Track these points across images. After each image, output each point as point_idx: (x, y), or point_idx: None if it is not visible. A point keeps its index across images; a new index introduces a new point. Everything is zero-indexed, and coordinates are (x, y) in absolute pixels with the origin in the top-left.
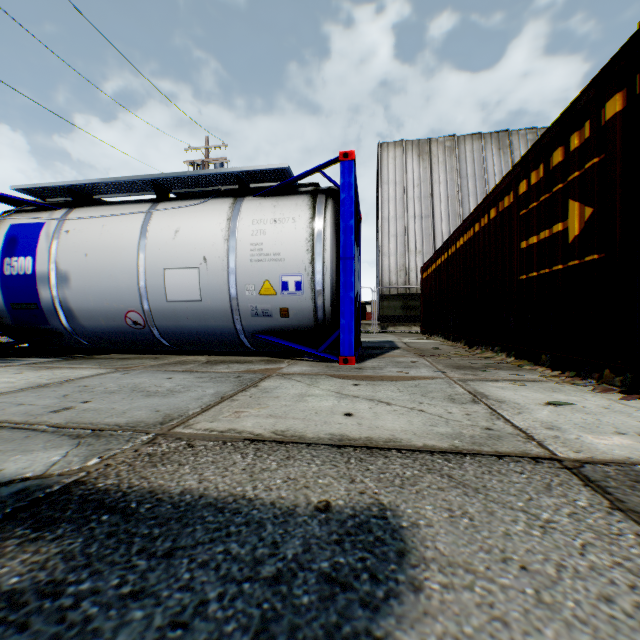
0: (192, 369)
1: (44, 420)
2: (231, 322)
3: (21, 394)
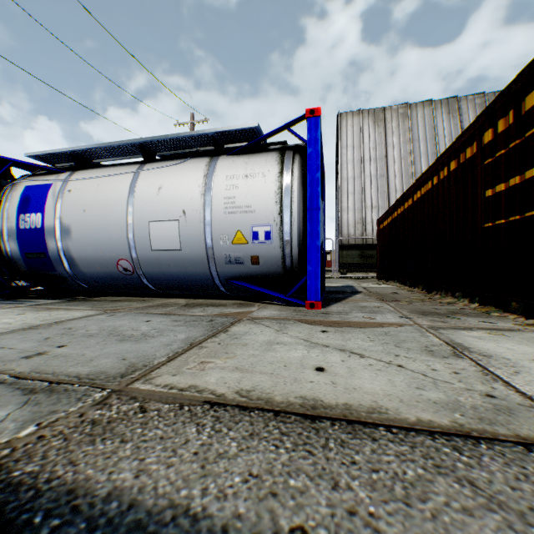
0: (171, 312)
1: (11, 368)
2: (207, 269)
3: (9, 336)
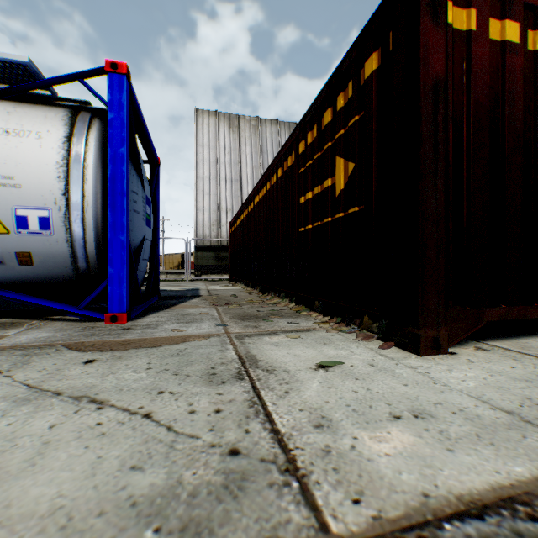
0: None
1: None
2: None
3: None
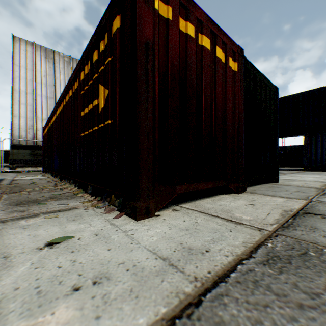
0: None
1: None
2: None
3: None
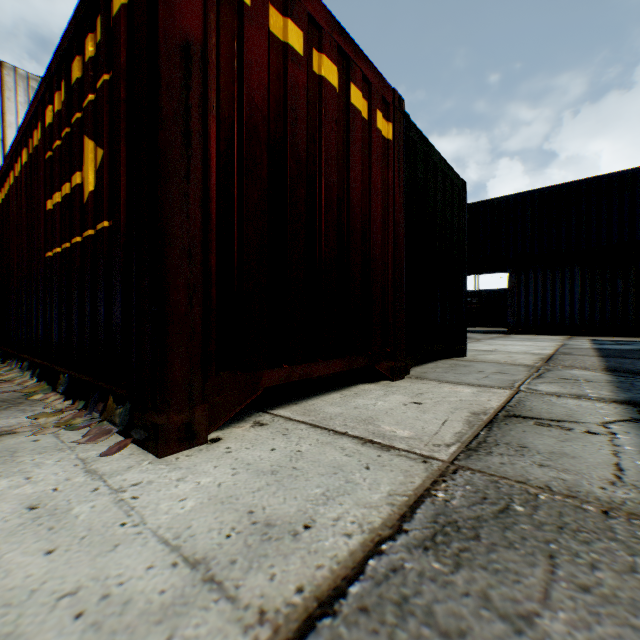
0: None
1: None
2: None
3: None
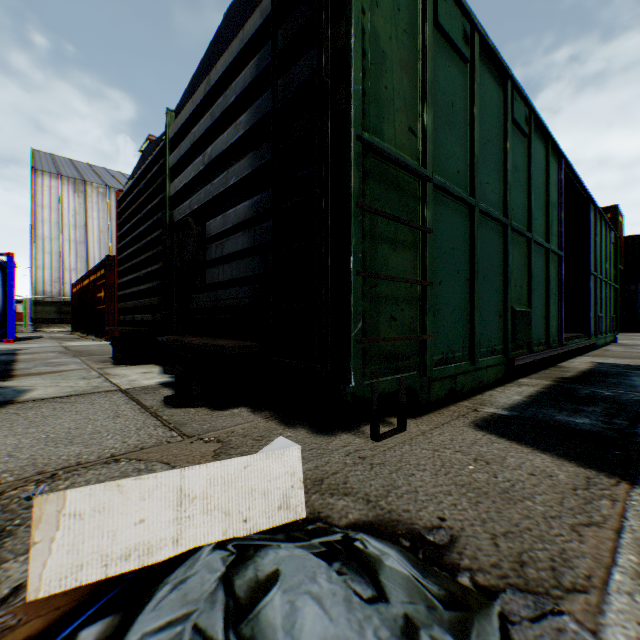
0: None
1: None
2: None
3: None
